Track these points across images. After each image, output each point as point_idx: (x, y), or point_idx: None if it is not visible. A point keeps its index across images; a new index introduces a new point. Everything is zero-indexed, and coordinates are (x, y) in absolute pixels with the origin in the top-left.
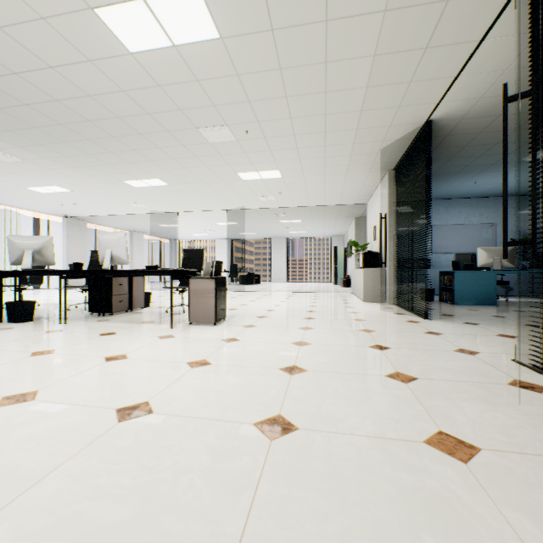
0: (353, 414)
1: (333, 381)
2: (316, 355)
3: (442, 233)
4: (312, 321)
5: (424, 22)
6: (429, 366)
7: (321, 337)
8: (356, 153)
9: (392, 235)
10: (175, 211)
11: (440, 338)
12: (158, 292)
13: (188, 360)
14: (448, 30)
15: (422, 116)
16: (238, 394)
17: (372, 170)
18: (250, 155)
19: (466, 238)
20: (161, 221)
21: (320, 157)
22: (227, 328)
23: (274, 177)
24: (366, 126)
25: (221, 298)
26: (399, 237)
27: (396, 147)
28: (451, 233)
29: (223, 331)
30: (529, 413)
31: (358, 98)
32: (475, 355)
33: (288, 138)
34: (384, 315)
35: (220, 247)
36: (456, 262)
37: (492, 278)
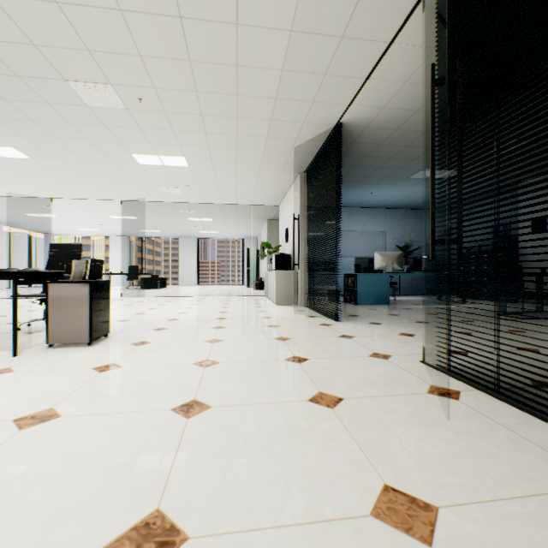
0: (274, 479)
1: (246, 420)
2: (225, 378)
3: (345, 238)
4: (222, 331)
5: (343, 3)
6: (351, 380)
7: (232, 351)
8: (270, 148)
9: (304, 237)
10: (47, 197)
11: (354, 342)
12: (19, 301)
13: (20, 413)
14: (363, 22)
15: (333, 117)
16: (91, 477)
17: (285, 170)
18: (147, 133)
19: (363, 244)
20: (28, 209)
21: (232, 147)
22: (107, 349)
23: (179, 165)
24: (280, 119)
25: (100, 308)
26: (308, 241)
27: (309, 147)
28: (352, 239)
29: (100, 354)
30: (461, 431)
31: (273, 82)
32: (389, 360)
33: (194, 118)
34: (298, 318)
35: (116, 245)
36: (358, 265)
37: (386, 280)
